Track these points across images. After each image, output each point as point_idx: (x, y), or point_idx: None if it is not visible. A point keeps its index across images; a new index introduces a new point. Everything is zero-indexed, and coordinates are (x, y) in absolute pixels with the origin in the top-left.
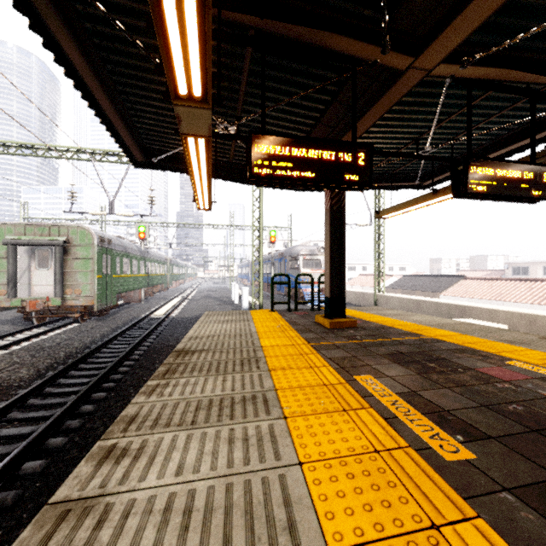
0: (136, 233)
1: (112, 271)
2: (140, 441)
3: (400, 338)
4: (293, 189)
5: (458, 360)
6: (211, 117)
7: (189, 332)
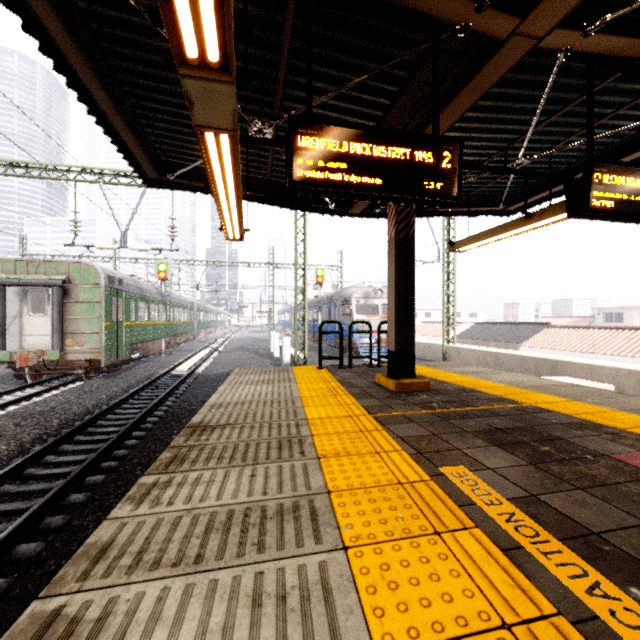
0: (156, 272)
1: (124, 318)
2: (104, 601)
3: (491, 406)
4: (347, 215)
5: (580, 440)
6: (235, 97)
7: (212, 397)
